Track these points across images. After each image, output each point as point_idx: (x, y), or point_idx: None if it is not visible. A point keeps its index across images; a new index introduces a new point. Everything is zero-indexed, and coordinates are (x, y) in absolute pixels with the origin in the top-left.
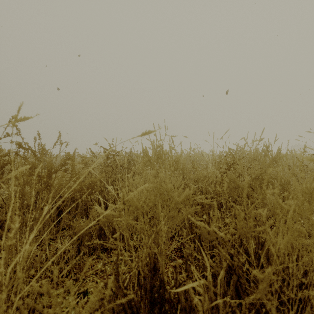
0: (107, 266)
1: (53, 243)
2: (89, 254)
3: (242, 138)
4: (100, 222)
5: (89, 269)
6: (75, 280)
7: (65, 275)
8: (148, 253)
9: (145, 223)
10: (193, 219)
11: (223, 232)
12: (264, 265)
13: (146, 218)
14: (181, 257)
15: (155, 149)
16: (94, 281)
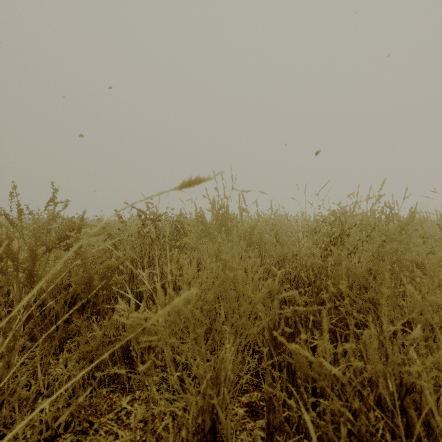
0: (137, 404)
1: (55, 361)
2: (110, 381)
3: (350, 194)
4: (121, 337)
5: (106, 409)
6: (81, 433)
7: (66, 423)
8: (201, 407)
9: (199, 339)
10: (282, 338)
11: (339, 366)
12: (424, 440)
13: (200, 332)
14: (257, 386)
15: (217, 211)
16: (114, 434)
